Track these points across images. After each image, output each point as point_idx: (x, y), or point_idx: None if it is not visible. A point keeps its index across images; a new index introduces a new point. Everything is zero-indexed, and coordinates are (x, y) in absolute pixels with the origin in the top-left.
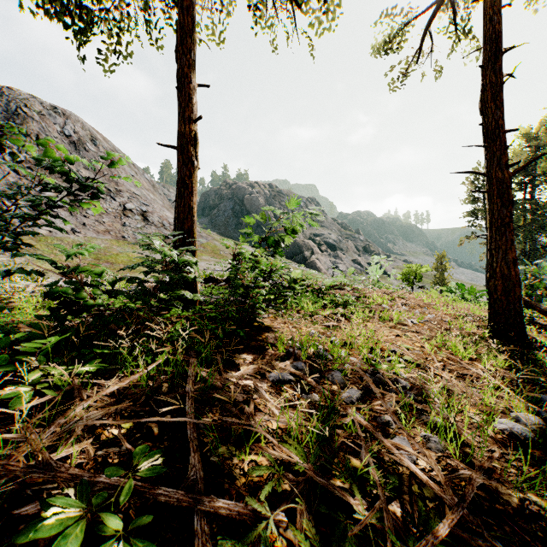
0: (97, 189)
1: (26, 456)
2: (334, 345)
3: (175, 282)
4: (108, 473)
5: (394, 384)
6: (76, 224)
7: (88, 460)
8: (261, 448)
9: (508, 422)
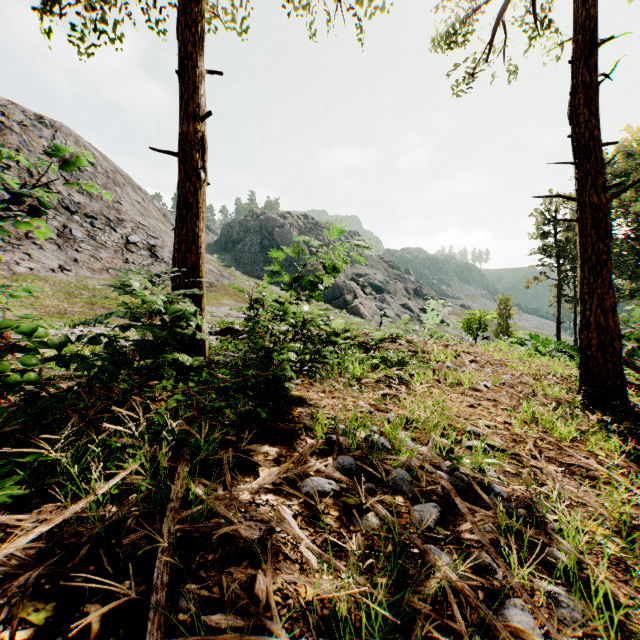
0: (38, 201)
1: None
2: (393, 427)
3: (166, 341)
4: None
5: (482, 488)
6: (65, 260)
7: None
8: None
9: None
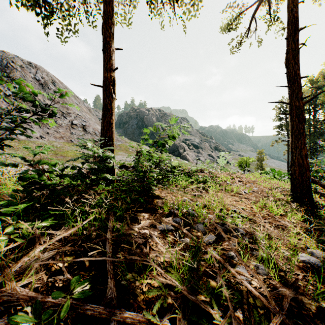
0: (52, 111)
1: (2, 283)
2: (198, 207)
3: (101, 169)
4: (53, 295)
5: (235, 231)
6: (43, 133)
7: (42, 284)
8: (153, 276)
9: (307, 256)
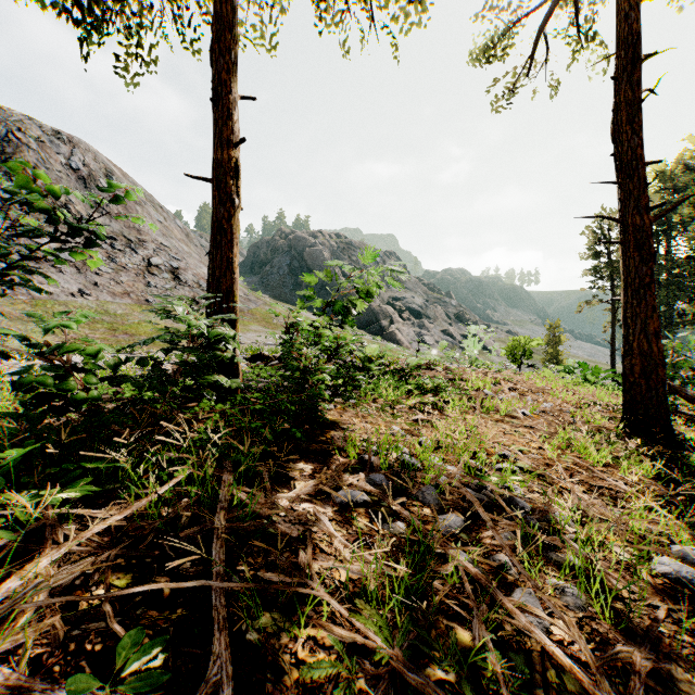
0: (93, 233)
1: None
2: (424, 449)
3: (206, 363)
4: (71, 686)
5: (508, 504)
6: (85, 284)
7: (53, 647)
8: (322, 626)
9: (672, 563)
